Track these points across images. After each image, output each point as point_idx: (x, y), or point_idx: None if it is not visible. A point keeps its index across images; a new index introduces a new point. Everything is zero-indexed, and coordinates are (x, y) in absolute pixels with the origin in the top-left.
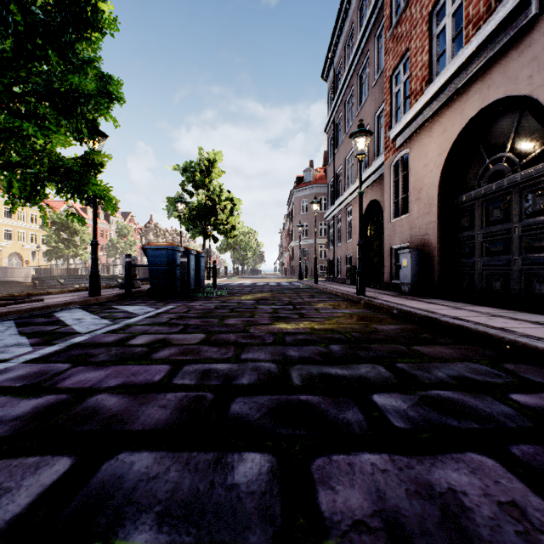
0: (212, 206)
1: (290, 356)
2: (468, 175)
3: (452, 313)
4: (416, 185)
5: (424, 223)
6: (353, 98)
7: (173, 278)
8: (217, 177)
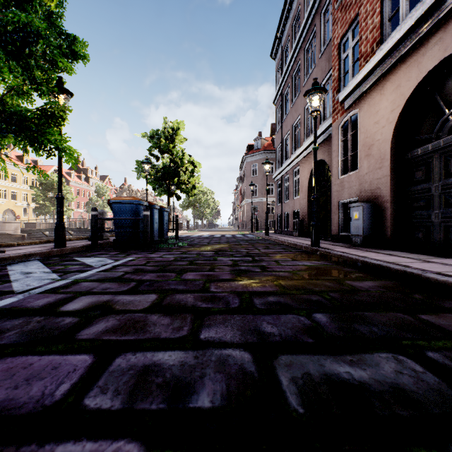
0: (175, 168)
1: (267, 335)
2: (423, 129)
3: (427, 267)
4: (367, 142)
5: (375, 177)
6: (299, 71)
7: (137, 230)
8: (179, 143)
